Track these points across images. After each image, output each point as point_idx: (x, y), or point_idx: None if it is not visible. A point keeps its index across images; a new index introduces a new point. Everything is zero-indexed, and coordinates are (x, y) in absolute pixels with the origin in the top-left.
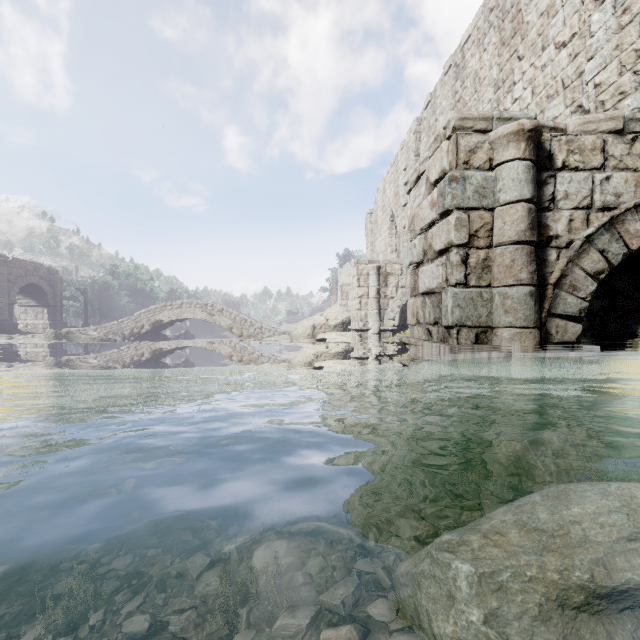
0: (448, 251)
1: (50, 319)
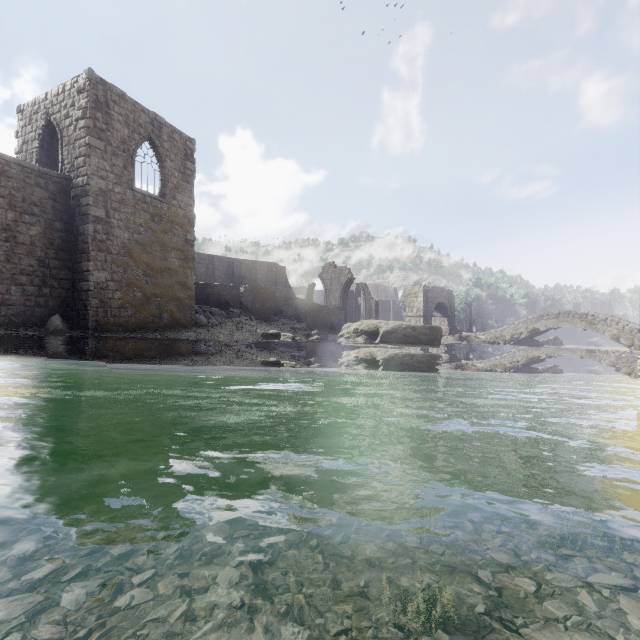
0: None
1: (448, 325)
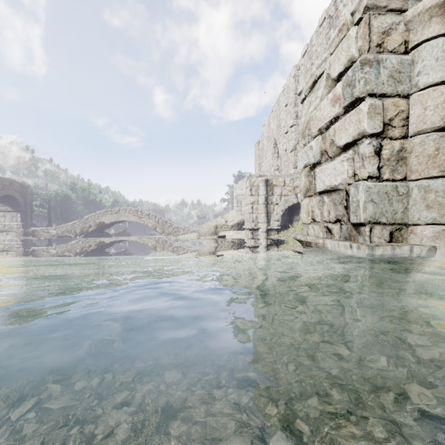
0: (357, 143)
1: (22, 221)
